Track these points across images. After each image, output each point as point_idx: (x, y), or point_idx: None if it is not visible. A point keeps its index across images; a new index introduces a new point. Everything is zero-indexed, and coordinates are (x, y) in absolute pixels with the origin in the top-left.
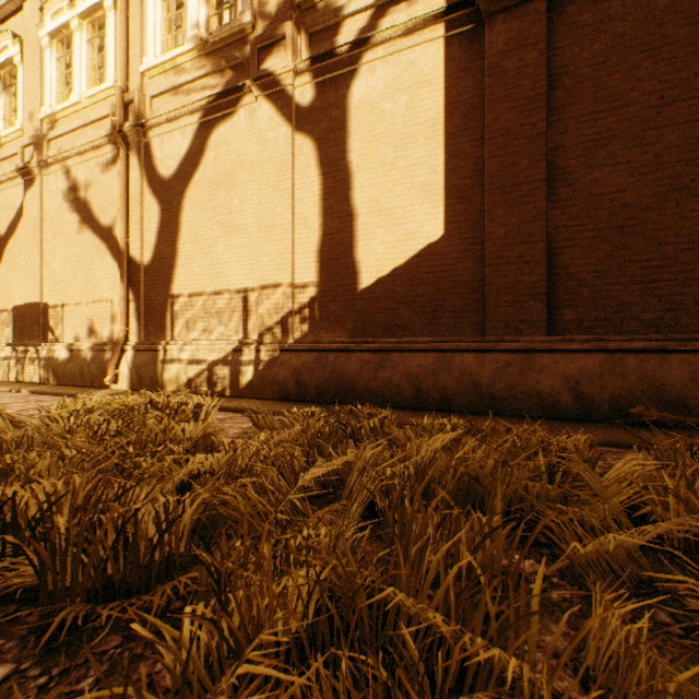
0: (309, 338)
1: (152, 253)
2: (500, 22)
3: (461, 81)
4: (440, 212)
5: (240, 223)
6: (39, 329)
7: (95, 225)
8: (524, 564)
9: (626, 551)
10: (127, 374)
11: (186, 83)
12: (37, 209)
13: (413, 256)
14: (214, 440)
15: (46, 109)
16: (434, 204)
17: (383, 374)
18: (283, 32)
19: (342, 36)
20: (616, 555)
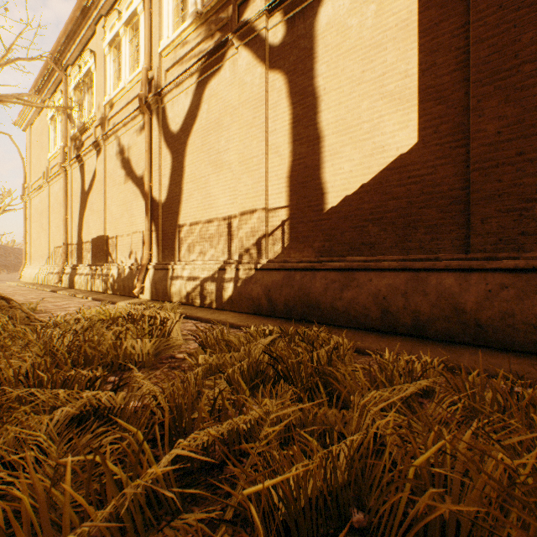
0: (280, 257)
1: (166, 193)
2: None
3: None
4: (413, 118)
5: (226, 160)
6: (104, 254)
7: (133, 176)
8: None
9: None
10: (149, 287)
11: (187, 53)
12: (102, 169)
13: (381, 170)
14: (170, 355)
15: (107, 98)
16: (405, 112)
17: (348, 293)
18: None
19: None
20: None
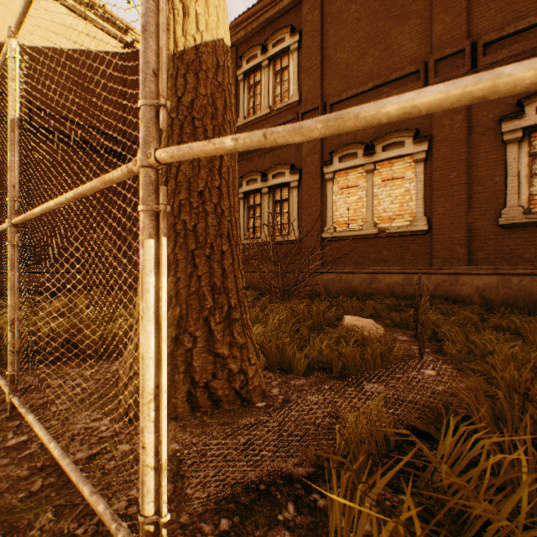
0: None
1: None
2: (1, 126)
3: None
4: None
5: None
6: None
7: None
8: None
9: None
10: None
11: None
12: None
13: None
14: None
15: None
16: None
17: None
18: None
19: None
20: None
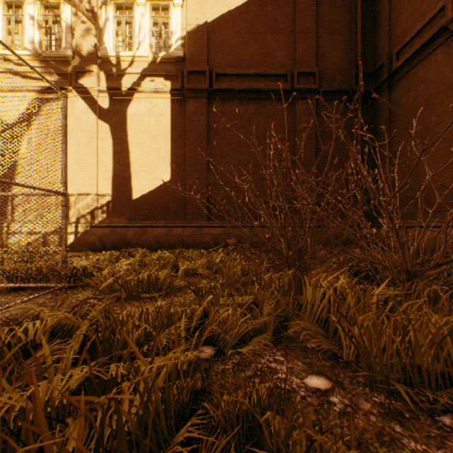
0: (107, 220)
1: None
2: (192, 101)
3: (177, 118)
4: (169, 170)
5: None
6: None
7: None
8: (175, 274)
9: (196, 269)
10: None
11: (24, 72)
12: None
13: (158, 186)
14: None
15: None
16: (167, 166)
17: (145, 237)
18: (92, 69)
19: (125, 82)
20: (193, 269)
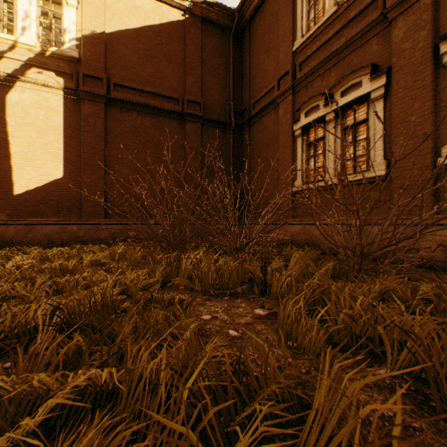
0: None
1: None
2: (88, 103)
3: (72, 117)
4: (62, 167)
5: None
6: None
7: None
8: None
9: (99, 260)
10: None
11: None
12: None
13: (48, 183)
14: None
15: None
16: (59, 163)
17: (31, 235)
18: None
19: (3, 66)
20: (96, 260)
